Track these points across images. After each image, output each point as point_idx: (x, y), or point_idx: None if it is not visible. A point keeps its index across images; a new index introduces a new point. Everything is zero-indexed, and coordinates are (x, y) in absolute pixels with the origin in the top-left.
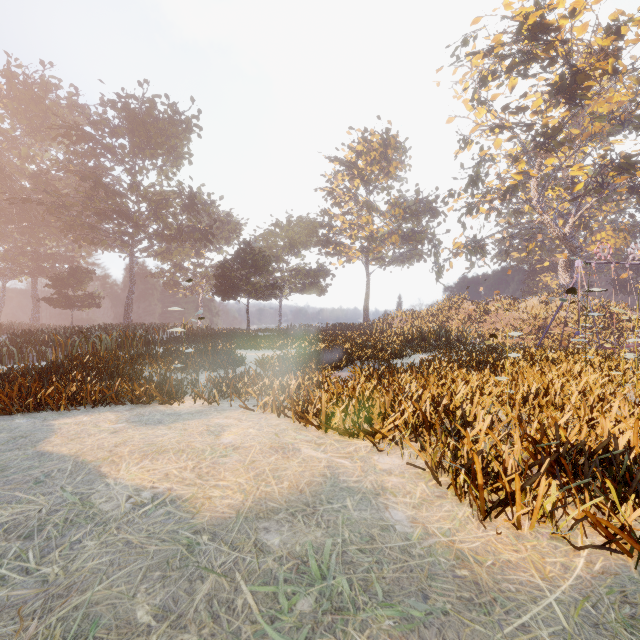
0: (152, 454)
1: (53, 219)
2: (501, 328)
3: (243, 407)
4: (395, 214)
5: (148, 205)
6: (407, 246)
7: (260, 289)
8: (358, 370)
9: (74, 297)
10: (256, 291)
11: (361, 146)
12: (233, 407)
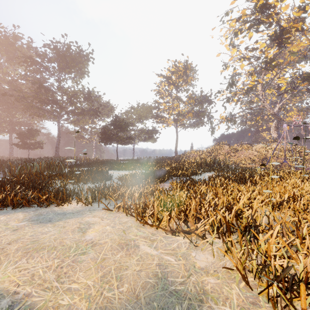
0: (31, 251)
1: (19, 104)
2: (244, 159)
3: (105, 209)
4: (190, 102)
5: (67, 97)
6: (196, 118)
7: (123, 139)
8: (174, 183)
9: (29, 143)
10: (121, 140)
11: (173, 69)
12: (100, 208)
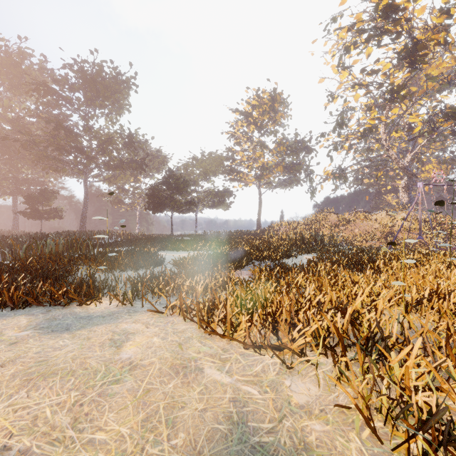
0: (35, 378)
1: (27, 153)
2: (359, 234)
3: (152, 311)
4: (280, 151)
5: (97, 142)
6: (289, 174)
7: (181, 205)
8: (257, 270)
9: (42, 211)
10: (178, 206)
11: (255, 101)
12: (145, 308)
